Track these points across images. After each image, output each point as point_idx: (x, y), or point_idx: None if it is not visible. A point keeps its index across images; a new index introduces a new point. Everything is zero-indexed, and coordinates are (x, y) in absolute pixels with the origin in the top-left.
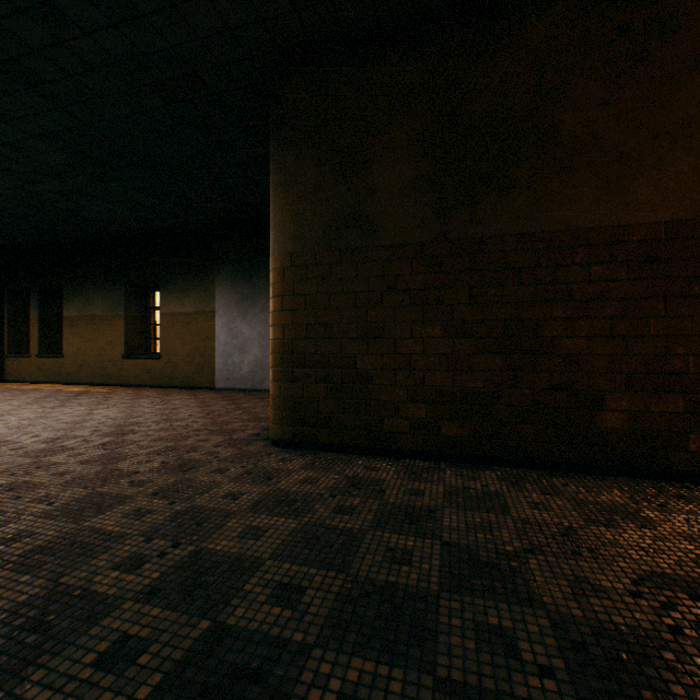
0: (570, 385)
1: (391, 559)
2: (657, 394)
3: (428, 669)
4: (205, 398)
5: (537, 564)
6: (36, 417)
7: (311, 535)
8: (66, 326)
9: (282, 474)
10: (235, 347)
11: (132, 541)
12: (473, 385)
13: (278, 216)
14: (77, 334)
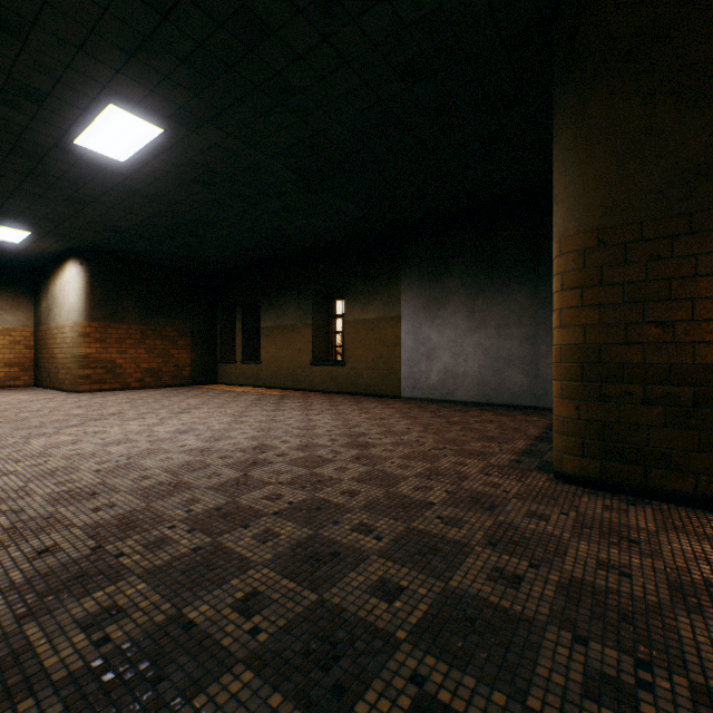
0: None
1: None
2: None
3: None
4: (400, 408)
5: None
6: (267, 420)
7: None
8: (263, 336)
9: (642, 535)
10: (422, 354)
11: (555, 637)
12: None
13: (573, 183)
14: (271, 342)
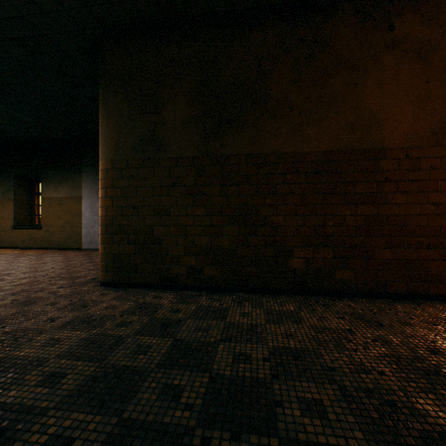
0: (275, 243)
1: (136, 352)
2: (320, 248)
3: (118, 414)
4: (70, 256)
5: (223, 348)
6: None
7: (92, 341)
8: None
9: (96, 303)
10: (96, 221)
11: None
12: (222, 244)
13: (103, 135)
14: None
